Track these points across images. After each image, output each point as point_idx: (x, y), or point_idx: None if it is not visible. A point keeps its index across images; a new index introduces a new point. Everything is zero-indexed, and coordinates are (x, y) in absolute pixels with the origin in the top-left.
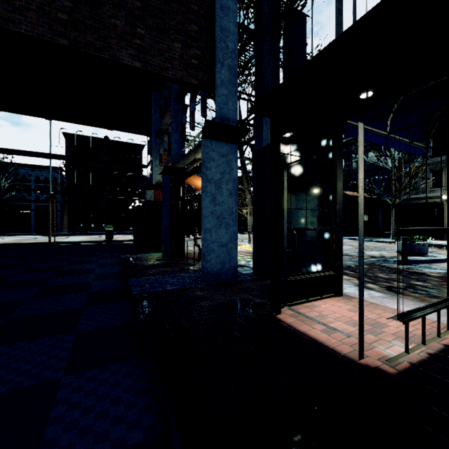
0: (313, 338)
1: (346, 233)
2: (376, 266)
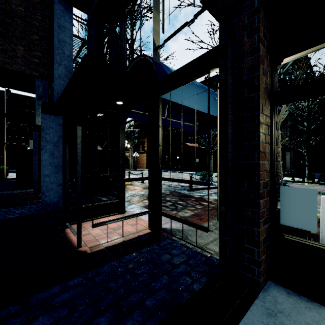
0: (70, 240)
1: (190, 170)
2: (174, 193)
